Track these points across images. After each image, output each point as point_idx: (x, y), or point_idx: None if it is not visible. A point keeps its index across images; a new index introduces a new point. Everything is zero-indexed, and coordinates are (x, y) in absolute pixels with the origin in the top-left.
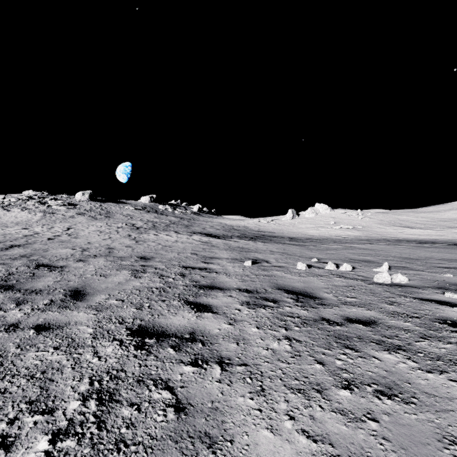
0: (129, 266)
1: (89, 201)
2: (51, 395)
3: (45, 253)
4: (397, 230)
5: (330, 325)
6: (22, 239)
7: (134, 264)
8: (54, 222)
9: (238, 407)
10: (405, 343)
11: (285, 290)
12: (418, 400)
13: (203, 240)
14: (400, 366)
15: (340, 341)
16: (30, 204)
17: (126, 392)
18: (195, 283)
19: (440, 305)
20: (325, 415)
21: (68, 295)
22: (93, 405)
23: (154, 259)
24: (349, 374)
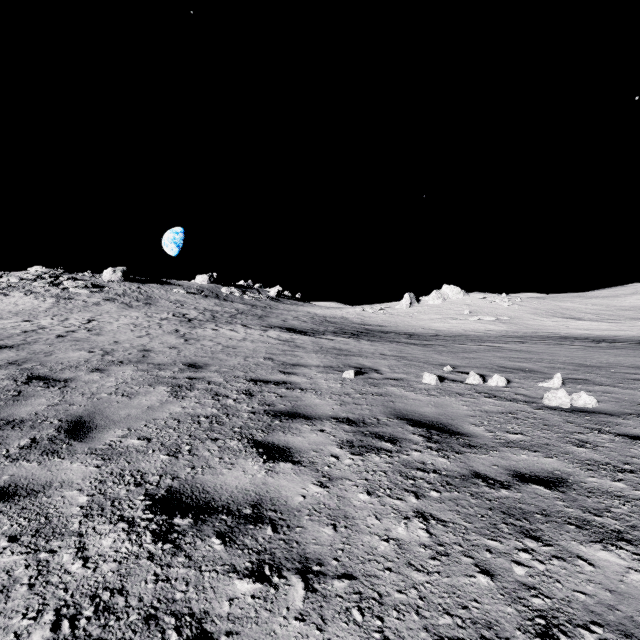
0: (169, 379)
1: (122, 281)
2: None
3: (46, 359)
4: (559, 322)
5: (491, 488)
6: (19, 337)
7: (177, 376)
8: (70, 311)
9: None
10: (626, 526)
11: (408, 419)
12: None
13: (283, 338)
14: (634, 580)
15: (514, 522)
16: (37, 286)
17: None
18: (267, 407)
19: None
20: None
21: (63, 431)
22: None
23: (209, 367)
24: (543, 599)
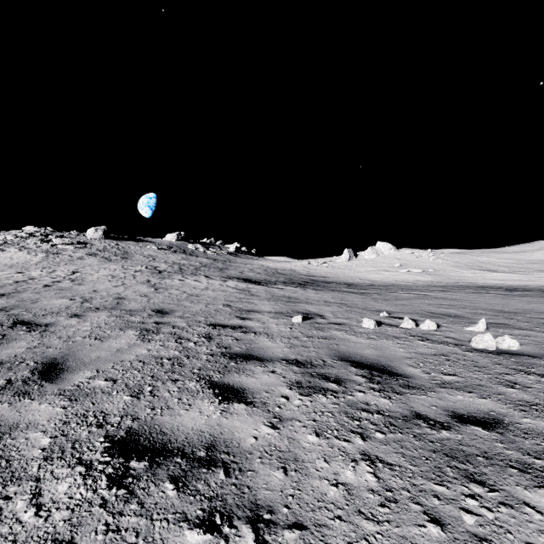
0: (138, 324)
1: (103, 238)
2: None
3: (32, 305)
4: (476, 274)
5: (432, 429)
6: (10, 286)
7: (146, 321)
8: (58, 264)
9: None
10: None
11: (351, 361)
12: None
13: (240, 288)
14: None
15: (457, 465)
16: (30, 243)
17: None
18: (224, 349)
19: None
20: None
21: (37, 372)
22: None
23: (174, 313)
24: None
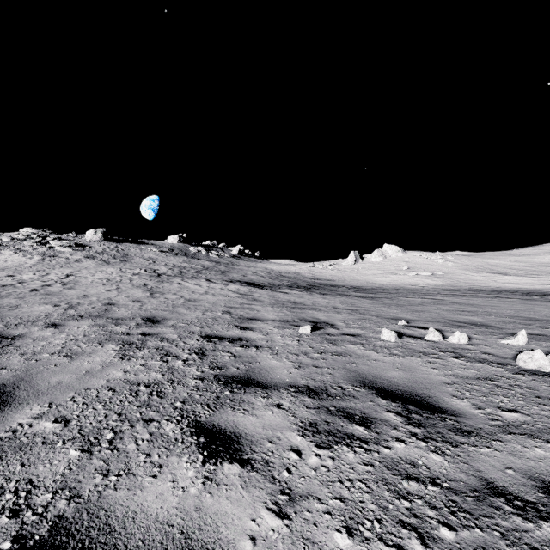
0: (122, 336)
1: (102, 241)
2: None
3: (8, 313)
4: (488, 277)
5: (525, 520)
6: None
7: (132, 331)
8: (53, 267)
9: None
10: None
11: (377, 389)
12: None
13: (242, 292)
14: None
15: None
16: (26, 245)
17: None
18: (218, 371)
19: None
20: None
21: None
22: None
23: (166, 322)
24: None
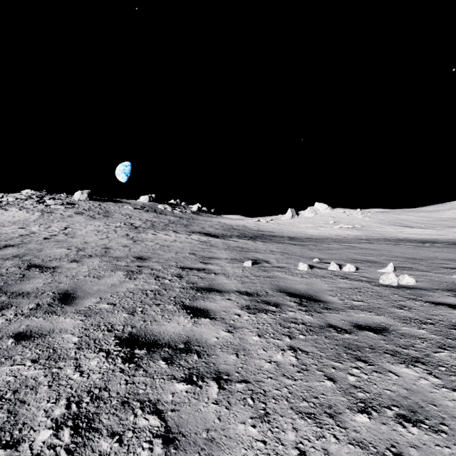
0: (124, 267)
1: (88, 200)
2: (19, 421)
3: (39, 253)
4: (397, 229)
5: (338, 333)
6: (17, 239)
7: (130, 265)
8: (52, 221)
9: (238, 437)
10: (423, 355)
11: (287, 292)
12: (449, 427)
13: (202, 240)
14: (422, 383)
15: (351, 352)
16: (28, 203)
17: (108, 417)
18: (192, 285)
19: (454, 310)
20: (342, 449)
21: (57, 299)
22: (67, 436)
23: (151, 259)
24: (365, 393)
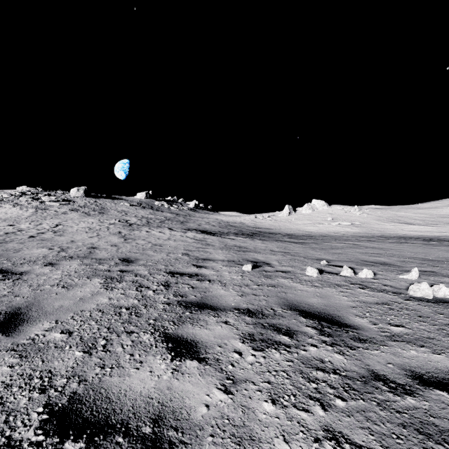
0: (105, 272)
1: (84, 196)
2: None
3: (14, 255)
4: (396, 226)
5: (395, 395)
6: (0, 237)
7: (112, 269)
8: (44, 218)
9: None
10: None
11: (300, 310)
12: None
13: (198, 238)
14: None
15: (435, 447)
16: (22, 200)
17: None
18: (180, 298)
19: None
20: None
21: None
22: None
23: (138, 262)
24: None
